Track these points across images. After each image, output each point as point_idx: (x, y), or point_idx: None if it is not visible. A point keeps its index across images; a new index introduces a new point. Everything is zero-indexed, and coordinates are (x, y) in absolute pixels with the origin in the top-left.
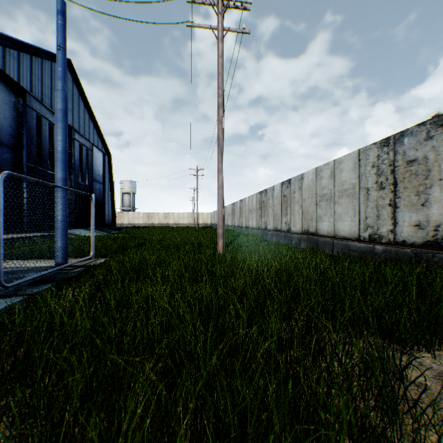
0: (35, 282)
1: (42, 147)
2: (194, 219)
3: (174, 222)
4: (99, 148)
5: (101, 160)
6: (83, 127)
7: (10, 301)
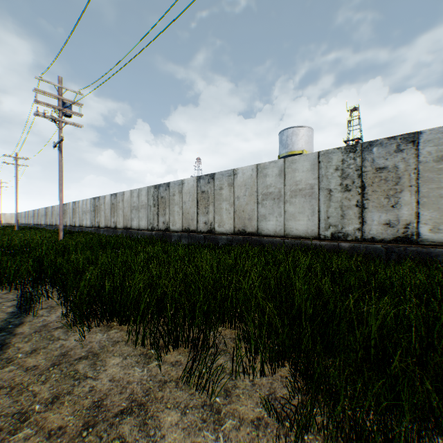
0: None
1: None
2: None
3: None
4: None
5: None
6: None
7: None
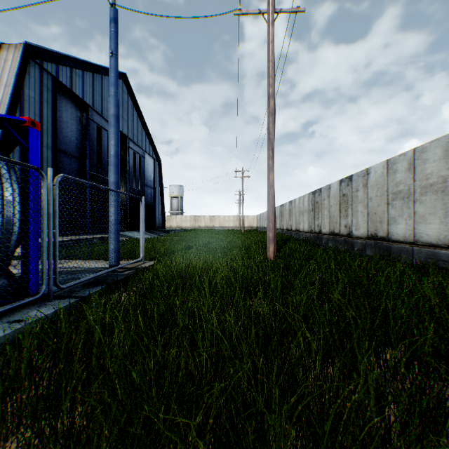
0: (88, 284)
1: (102, 156)
2: (239, 222)
3: (220, 225)
4: (150, 155)
5: (152, 166)
6: (136, 135)
7: (62, 303)
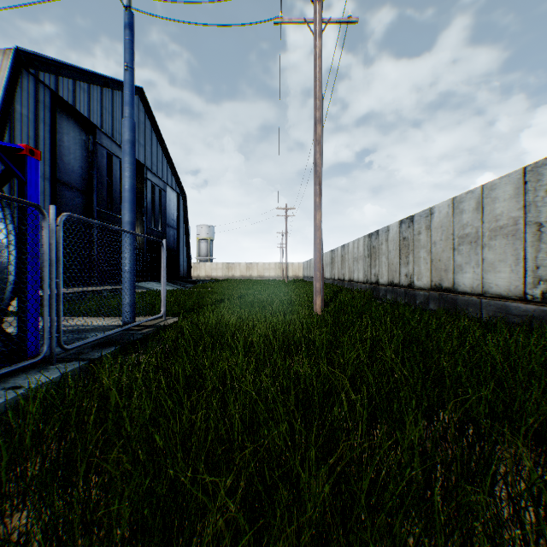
0: (98, 344)
1: (112, 189)
2: (282, 271)
3: (258, 274)
4: (173, 188)
5: (175, 202)
6: (155, 164)
7: (68, 367)
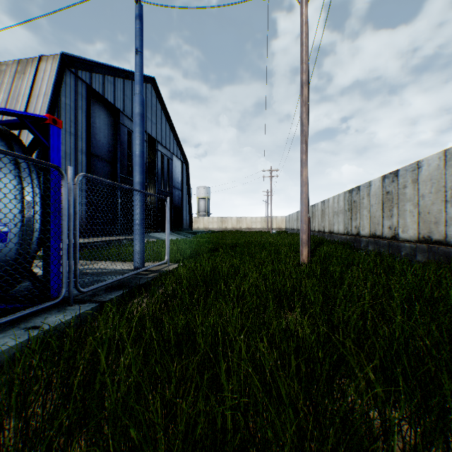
0: (111, 287)
1: (131, 159)
2: (267, 224)
3: (247, 226)
4: (178, 157)
5: (179, 168)
6: (164, 138)
7: (82, 308)
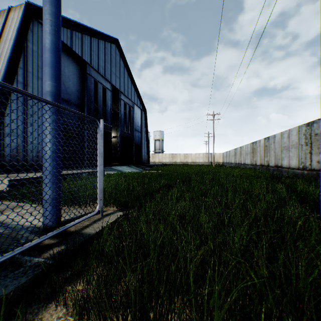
0: None
1: (98, 104)
2: (208, 159)
3: (192, 161)
4: (138, 106)
5: (139, 115)
6: (126, 90)
7: None
